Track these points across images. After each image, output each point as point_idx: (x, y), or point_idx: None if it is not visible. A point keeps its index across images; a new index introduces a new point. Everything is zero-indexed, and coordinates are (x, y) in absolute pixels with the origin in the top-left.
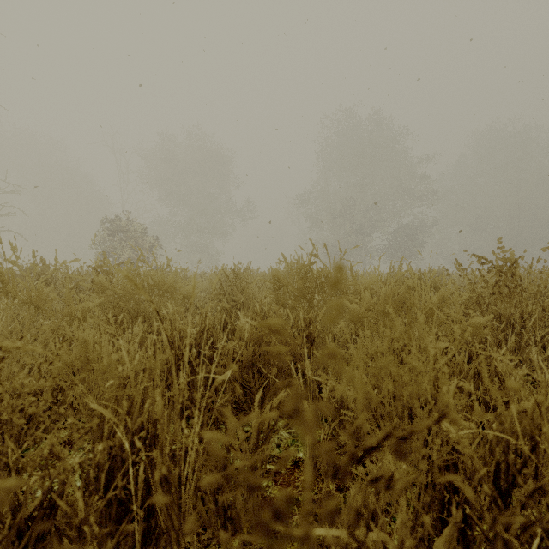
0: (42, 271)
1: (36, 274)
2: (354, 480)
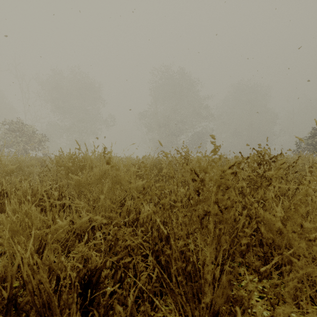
0: None
1: None
2: (43, 271)
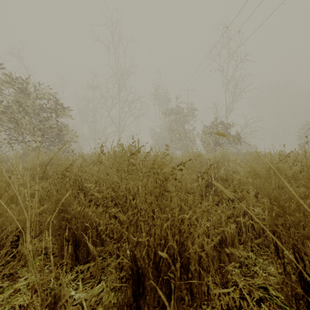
0: (246, 154)
1: (245, 154)
2: None
